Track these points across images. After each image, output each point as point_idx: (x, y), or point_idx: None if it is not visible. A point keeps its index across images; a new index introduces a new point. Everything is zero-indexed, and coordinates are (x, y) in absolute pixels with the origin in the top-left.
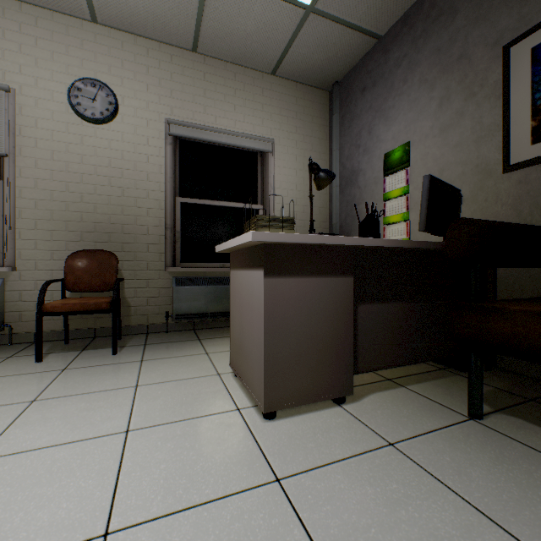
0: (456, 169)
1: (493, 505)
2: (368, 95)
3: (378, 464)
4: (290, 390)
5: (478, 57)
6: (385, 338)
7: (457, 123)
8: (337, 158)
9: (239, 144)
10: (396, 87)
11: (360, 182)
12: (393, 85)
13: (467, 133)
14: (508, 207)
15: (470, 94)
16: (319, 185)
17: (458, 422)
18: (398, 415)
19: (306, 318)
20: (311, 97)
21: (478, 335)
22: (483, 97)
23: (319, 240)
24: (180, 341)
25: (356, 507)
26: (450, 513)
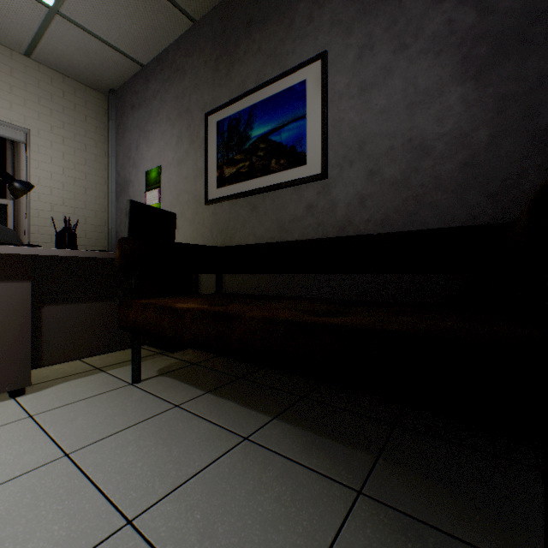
0: (186, 196)
1: (69, 433)
2: (136, 114)
3: None
4: None
5: (196, 115)
6: (79, 333)
7: (186, 161)
8: (114, 165)
9: None
10: (154, 115)
11: (131, 192)
12: (152, 113)
13: (191, 170)
14: (208, 230)
15: (192, 141)
16: (14, 194)
17: (117, 388)
18: (69, 394)
19: None
20: (85, 96)
21: (125, 322)
22: (198, 146)
23: None
24: None
25: None
26: (24, 447)
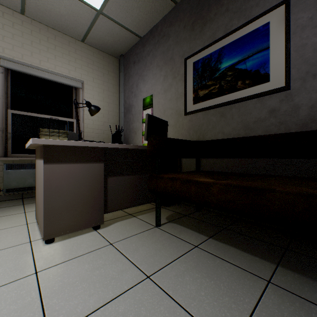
0: (170, 111)
1: (140, 260)
2: (136, 66)
3: (98, 254)
4: (62, 226)
5: (177, 61)
6: (124, 193)
7: (170, 89)
8: (122, 97)
9: (58, 80)
10: (147, 65)
11: (133, 111)
12: (146, 64)
13: (173, 95)
14: (186, 131)
15: (174, 77)
16: (91, 113)
17: (149, 229)
18: (124, 230)
19: (73, 185)
20: (108, 60)
21: (155, 188)
22: (179, 80)
23: (79, 144)
24: (7, 207)
25: (75, 275)
26: (119, 267)
